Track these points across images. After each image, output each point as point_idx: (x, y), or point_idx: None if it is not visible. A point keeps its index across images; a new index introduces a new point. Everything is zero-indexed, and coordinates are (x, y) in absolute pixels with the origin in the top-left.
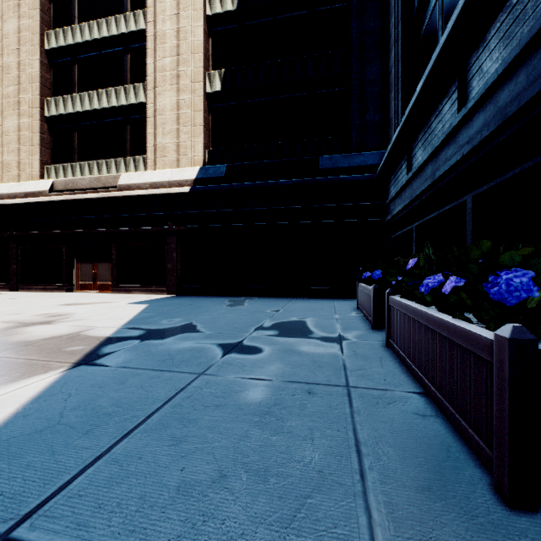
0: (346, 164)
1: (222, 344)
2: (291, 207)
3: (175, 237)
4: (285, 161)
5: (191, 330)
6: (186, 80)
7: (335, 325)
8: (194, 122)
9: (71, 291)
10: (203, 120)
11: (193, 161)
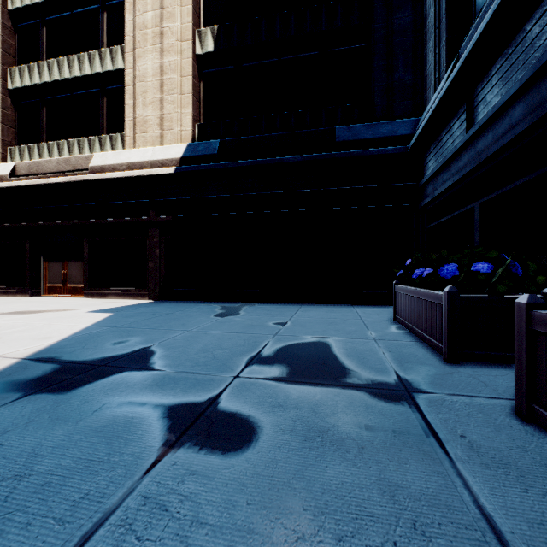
0: (369, 135)
1: (175, 407)
2: (299, 191)
3: (158, 229)
4: (292, 133)
5: (137, 365)
6: (171, 38)
7: (378, 351)
8: (181, 89)
9: (37, 295)
10: (192, 87)
11: (180, 137)
